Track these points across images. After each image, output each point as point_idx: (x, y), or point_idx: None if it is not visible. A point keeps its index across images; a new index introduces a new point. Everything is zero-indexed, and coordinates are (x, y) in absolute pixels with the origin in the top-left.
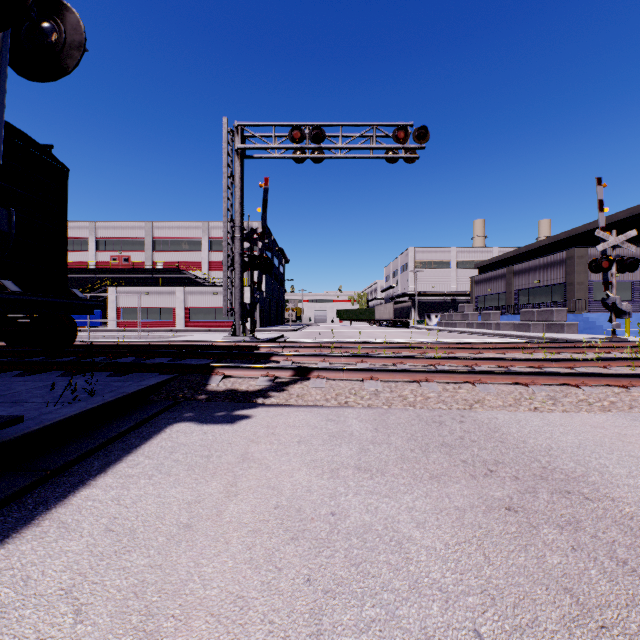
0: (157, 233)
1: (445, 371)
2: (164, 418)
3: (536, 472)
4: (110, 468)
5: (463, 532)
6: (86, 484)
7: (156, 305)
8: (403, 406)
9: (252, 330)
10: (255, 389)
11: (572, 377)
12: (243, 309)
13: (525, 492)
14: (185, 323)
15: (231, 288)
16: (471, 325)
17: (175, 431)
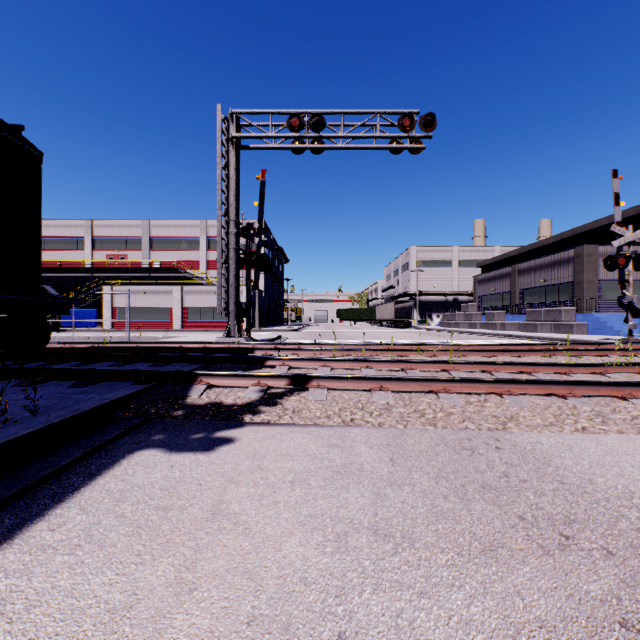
0: (154, 231)
1: (467, 380)
2: (126, 442)
3: (632, 540)
4: (21, 531)
5: None
6: None
7: (152, 305)
8: (422, 425)
9: (248, 331)
10: (243, 402)
11: (616, 387)
12: (238, 308)
13: (634, 584)
14: (182, 323)
15: (226, 286)
16: (474, 325)
17: (134, 463)
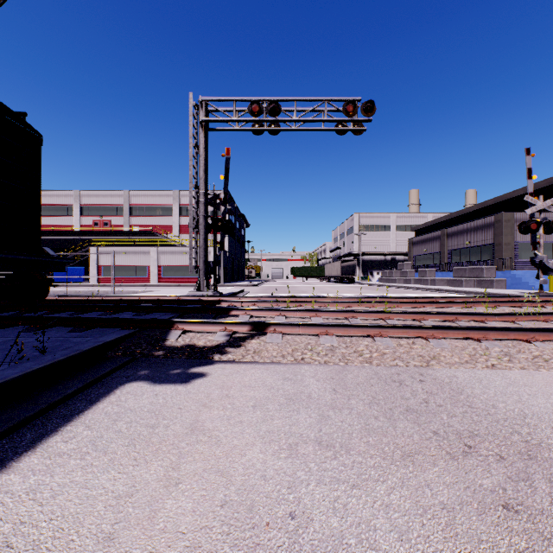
0: (134, 200)
1: (398, 326)
2: (117, 376)
3: (520, 448)
4: (41, 443)
5: (460, 549)
6: (6, 467)
7: (132, 263)
8: (360, 363)
9: (215, 285)
10: (213, 344)
11: (522, 332)
12: (207, 267)
13: (518, 479)
14: (158, 279)
15: (196, 248)
16: (409, 281)
17: (125, 392)
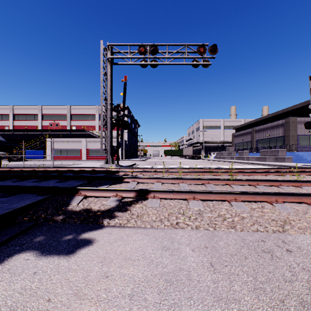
0: (73, 111)
1: (248, 193)
2: (13, 245)
3: None
4: None
5: None
6: None
7: (71, 148)
8: (226, 228)
9: (117, 161)
10: (105, 209)
11: None
12: (112, 149)
13: None
14: (86, 157)
15: (105, 137)
16: (233, 158)
17: (5, 270)
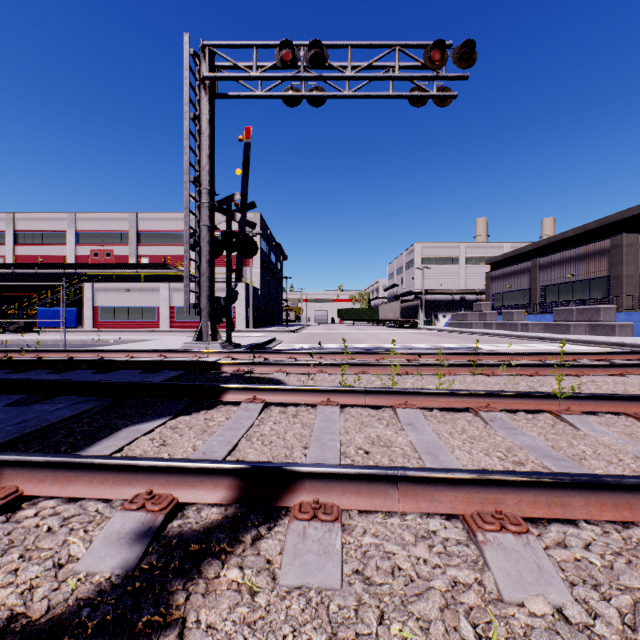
0: (142, 225)
1: None
2: None
3: None
4: None
5: None
6: None
7: (138, 303)
8: None
9: (229, 333)
10: (50, 608)
11: None
12: (213, 305)
13: None
14: (170, 323)
15: (198, 276)
16: (489, 326)
17: None
